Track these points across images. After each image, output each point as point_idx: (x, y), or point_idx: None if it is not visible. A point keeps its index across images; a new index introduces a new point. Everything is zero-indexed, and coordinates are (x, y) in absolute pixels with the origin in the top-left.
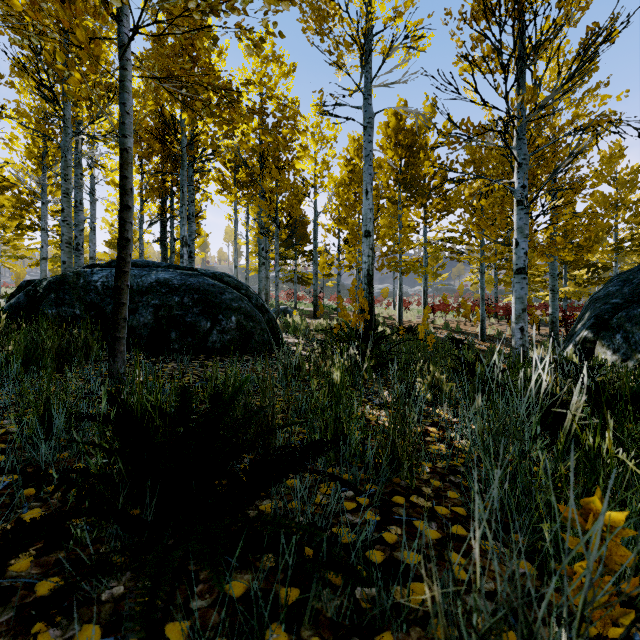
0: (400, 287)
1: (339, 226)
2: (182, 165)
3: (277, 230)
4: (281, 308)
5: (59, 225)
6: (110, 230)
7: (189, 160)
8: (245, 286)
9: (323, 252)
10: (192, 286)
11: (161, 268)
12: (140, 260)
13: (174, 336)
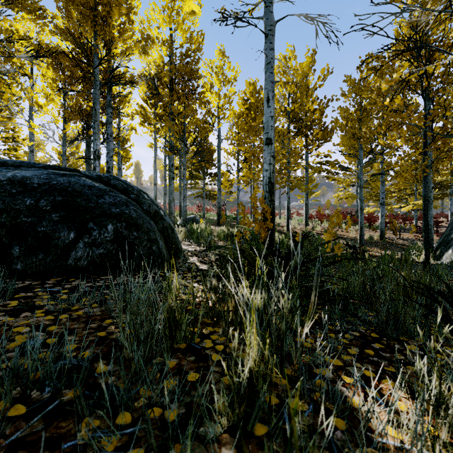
0: (288, 200)
1: (239, 147)
2: (94, 84)
3: (185, 148)
4: (190, 217)
5: (8, 149)
6: (59, 156)
7: (107, 87)
8: (136, 190)
9: (225, 175)
10: (57, 186)
11: (34, 168)
12: (13, 159)
13: (17, 252)
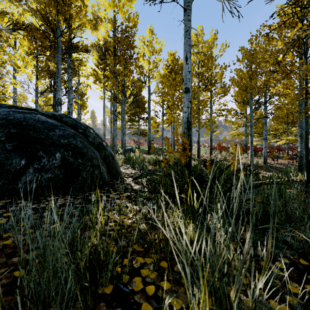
0: (198, 136)
1: (163, 97)
2: (57, 50)
3: (124, 98)
4: (129, 148)
5: None
6: None
7: (68, 53)
8: (84, 126)
9: (154, 119)
10: (13, 120)
11: (0, 107)
12: None
13: None
